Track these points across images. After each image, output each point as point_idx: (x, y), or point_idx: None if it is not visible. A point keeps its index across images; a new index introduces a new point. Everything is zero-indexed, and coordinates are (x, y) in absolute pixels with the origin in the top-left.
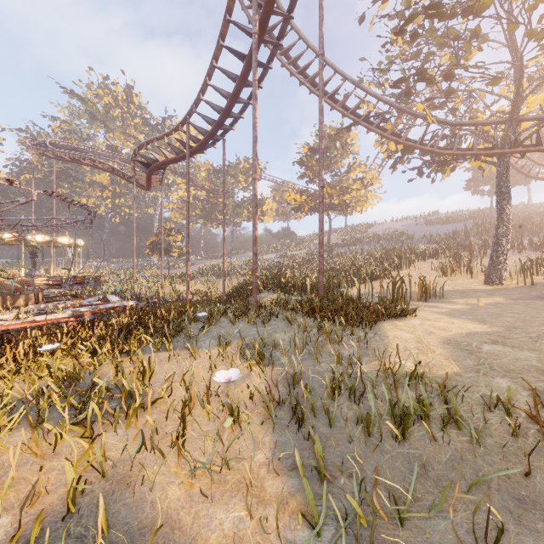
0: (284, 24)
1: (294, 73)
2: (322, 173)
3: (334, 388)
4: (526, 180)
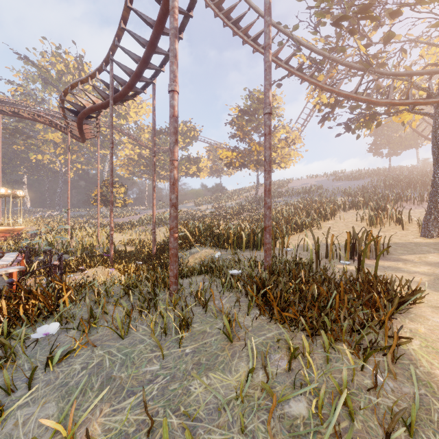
0: None
1: (227, 22)
2: (269, 95)
3: None
4: (418, 144)
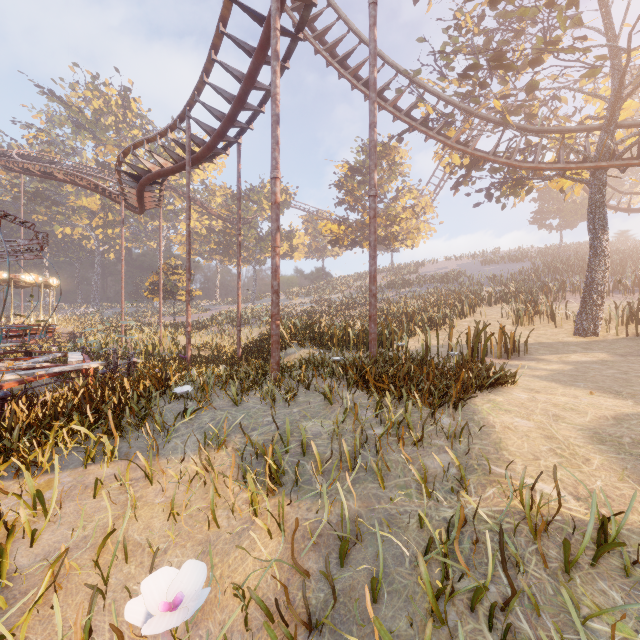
0: None
1: (331, 62)
2: (374, 176)
3: (439, 588)
4: None
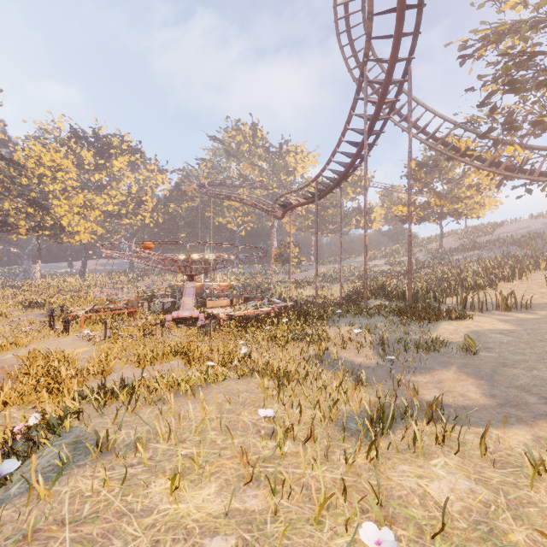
0: (385, 119)
1: (397, 124)
2: (410, 227)
3: (398, 340)
4: None
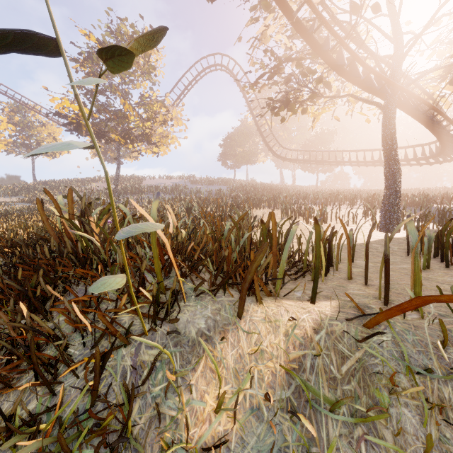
0: None
1: None
2: None
3: None
4: (253, 161)
